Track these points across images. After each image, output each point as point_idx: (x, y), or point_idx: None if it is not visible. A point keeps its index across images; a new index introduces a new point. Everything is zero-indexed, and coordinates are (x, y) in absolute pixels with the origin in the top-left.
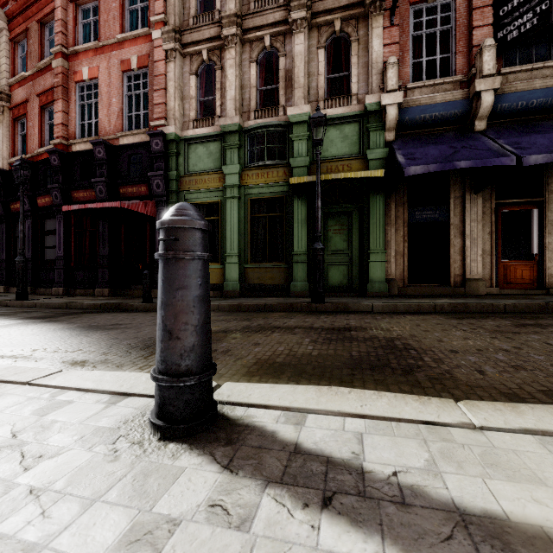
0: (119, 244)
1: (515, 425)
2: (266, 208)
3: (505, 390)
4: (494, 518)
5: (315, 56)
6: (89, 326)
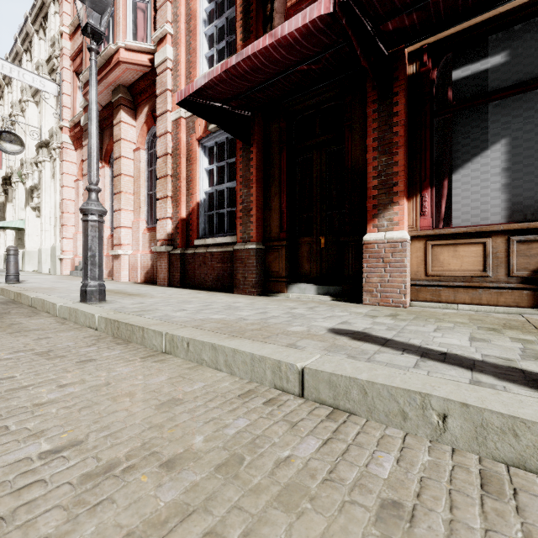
0: None
1: None
2: None
3: None
4: None
5: None
6: None
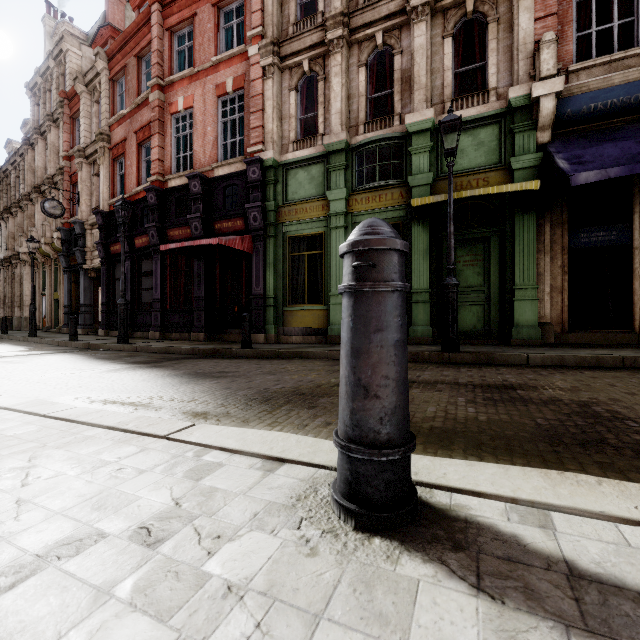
0: (214, 284)
1: None
2: None
3: None
4: None
5: (440, 48)
6: (195, 373)
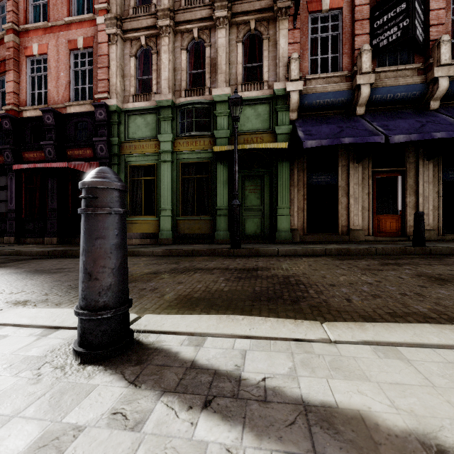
0: (67, 199)
1: (359, 339)
2: (195, 171)
3: (363, 314)
4: (328, 407)
5: (235, 48)
6: (35, 270)
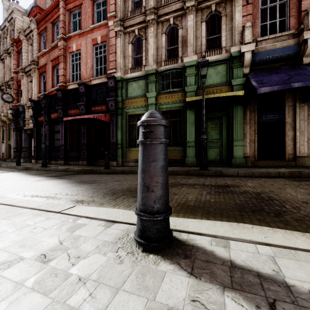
0: (91, 137)
1: None
2: (171, 116)
3: None
4: None
5: (200, 27)
6: (80, 181)
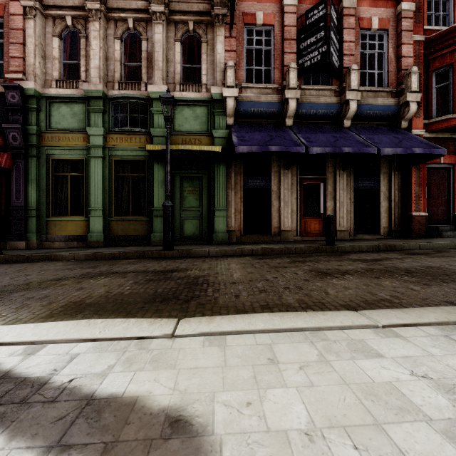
0: None
1: (198, 331)
2: (130, 169)
3: (240, 308)
4: (112, 398)
5: (173, 46)
6: None
